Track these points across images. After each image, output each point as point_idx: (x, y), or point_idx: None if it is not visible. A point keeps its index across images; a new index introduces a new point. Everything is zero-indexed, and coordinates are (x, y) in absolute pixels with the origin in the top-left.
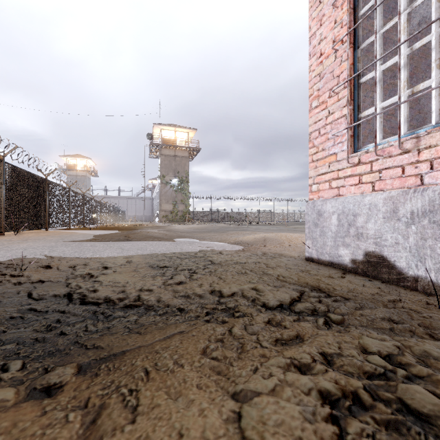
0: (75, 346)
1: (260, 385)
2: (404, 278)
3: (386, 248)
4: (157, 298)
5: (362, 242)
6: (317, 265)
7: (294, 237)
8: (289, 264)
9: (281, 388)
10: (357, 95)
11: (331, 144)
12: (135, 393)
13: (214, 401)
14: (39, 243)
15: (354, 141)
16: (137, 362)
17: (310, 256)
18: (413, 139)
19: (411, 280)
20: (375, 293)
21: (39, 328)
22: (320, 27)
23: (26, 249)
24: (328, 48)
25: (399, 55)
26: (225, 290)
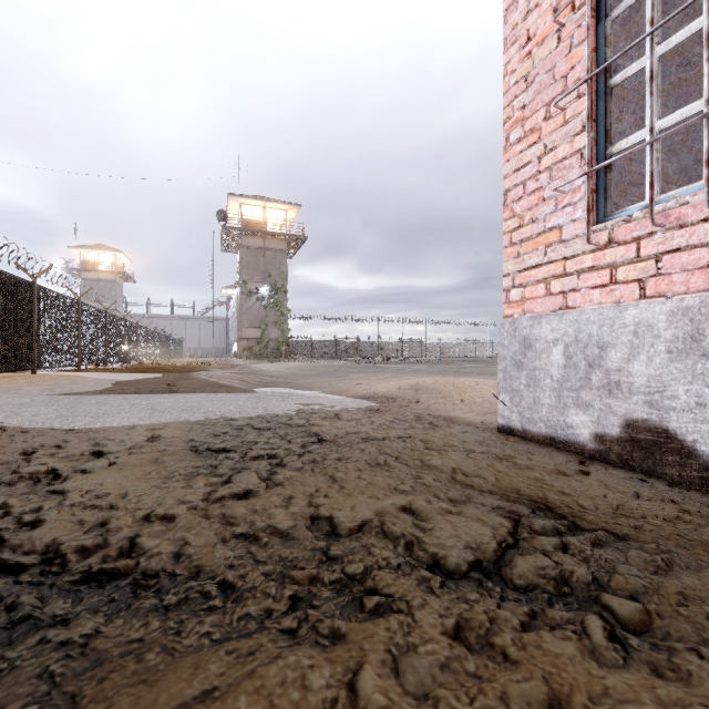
0: None
1: None
2: None
3: (674, 414)
4: (176, 546)
5: (619, 400)
6: (523, 444)
7: (468, 385)
8: (469, 441)
9: None
10: (604, 111)
11: (549, 210)
12: None
13: None
14: (0, 399)
15: (597, 202)
16: None
17: (507, 425)
18: None
19: None
20: (674, 517)
21: None
22: None
23: None
24: (544, 24)
25: (708, 10)
26: (343, 516)
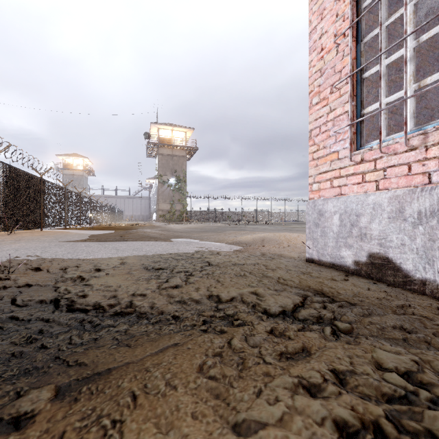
0: (55, 362)
1: (266, 413)
2: (411, 281)
3: (391, 249)
4: (150, 304)
5: (366, 243)
6: (318, 267)
7: (293, 237)
8: (289, 265)
9: (290, 417)
10: (360, 91)
11: (332, 142)
12: (118, 425)
13: (212, 435)
14: (32, 244)
15: (356, 139)
16: (124, 384)
17: (310, 257)
18: (420, 136)
19: (418, 284)
20: (382, 297)
21: (18, 340)
22: (320, 21)
23: (17, 250)
24: (330, 42)
25: (405, 47)
26: (224, 295)
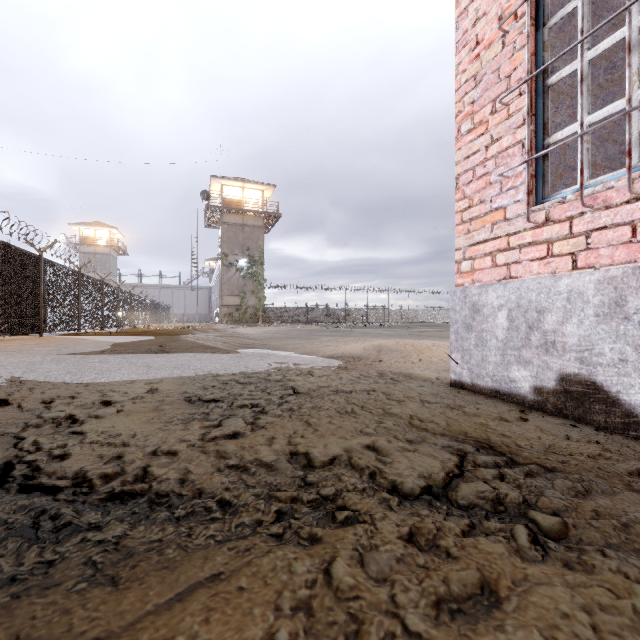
0: None
1: None
2: (638, 422)
3: (600, 369)
4: (181, 474)
5: (555, 357)
6: (472, 396)
7: (426, 347)
8: (425, 394)
9: None
10: (543, 107)
11: (494, 192)
12: None
13: None
14: (15, 358)
15: (536, 186)
16: None
17: (458, 380)
18: None
19: None
20: (596, 454)
21: None
22: None
23: None
24: (491, 31)
25: (628, 23)
26: (317, 452)
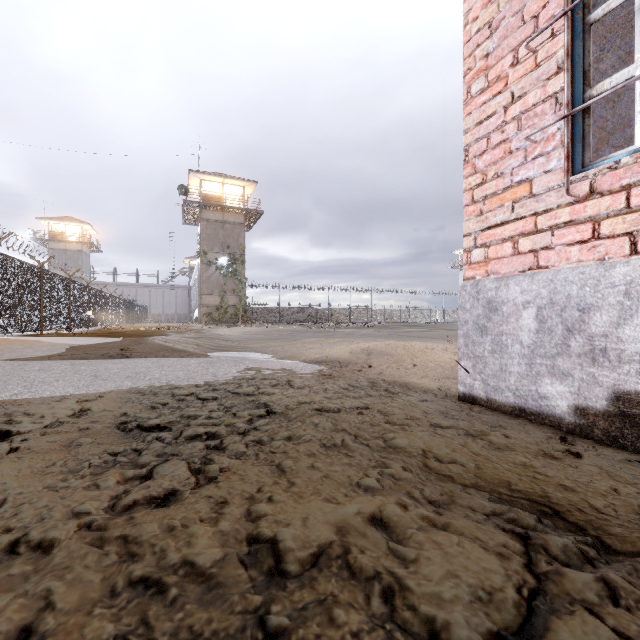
0: None
1: None
2: None
3: None
4: (32, 612)
5: (606, 369)
6: (490, 415)
7: (419, 350)
8: (431, 413)
9: None
10: (582, 51)
11: (516, 162)
12: None
13: None
14: None
15: (574, 151)
16: None
17: (469, 393)
18: None
19: None
20: None
21: None
22: None
23: None
24: None
25: None
26: (292, 539)
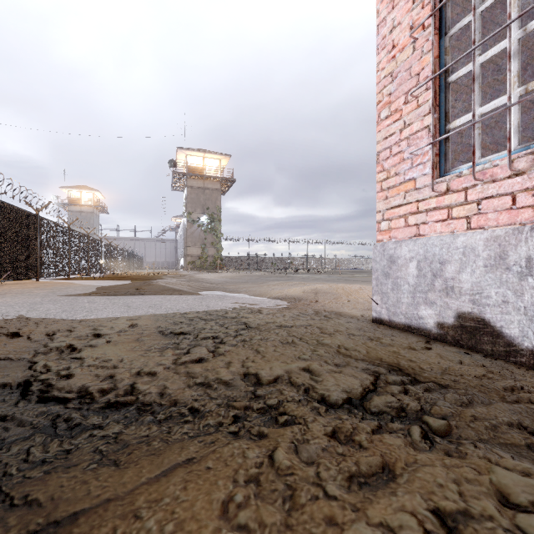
0: None
1: None
2: (516, 351)
3: (488, 308)
4: (160, 389)
5: (453, 299)
6: (389, 330)
7: (354, 290)
8: (351, 328)
9: None
10: (445, 99)
11: (407, 167)
12: None
13: None
14: (20, 299)
15: (440, 162)
16: None
17: (378, 317)
18: (529, 156)
19: (527, 355)
20: (481, 375)
21: None
22: (391, 11)
23: None
24: (404, 37)
25: (509, 37)
26: (265, 373)
